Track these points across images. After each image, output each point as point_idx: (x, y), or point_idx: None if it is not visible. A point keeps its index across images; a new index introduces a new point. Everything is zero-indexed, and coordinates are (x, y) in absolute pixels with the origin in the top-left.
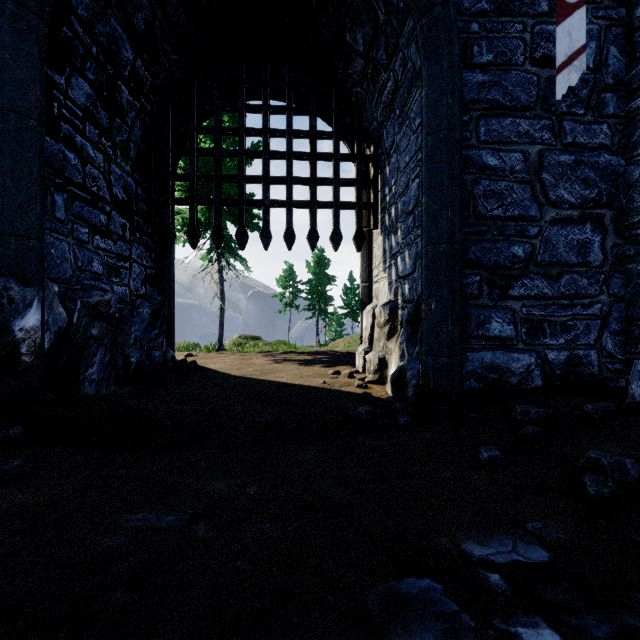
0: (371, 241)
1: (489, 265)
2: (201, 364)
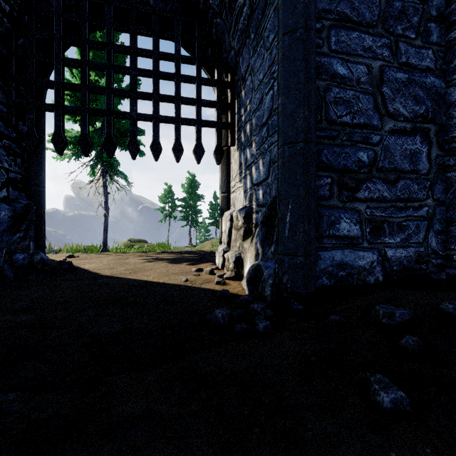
0: (229, 158)
1: (339, 168)
2: (77, 264)
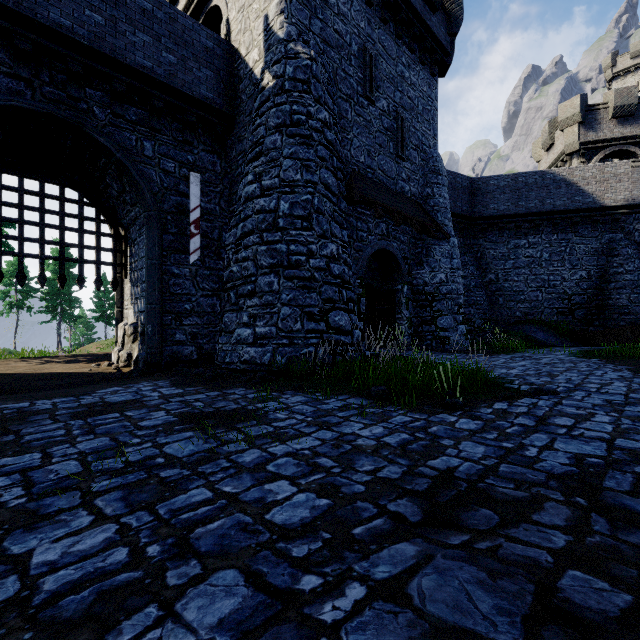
0: (124, 283)
1: (176, 312)
2: None
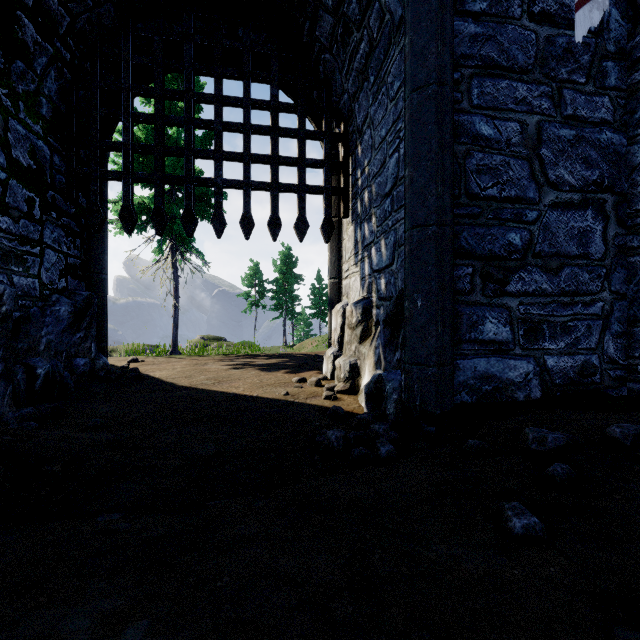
0: (341, 232)
1: (483, 254)
2: (145, 371)
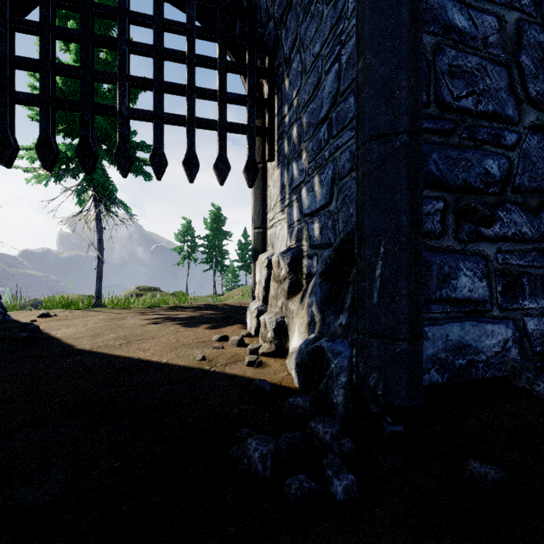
0: (265, 180)
1: (456, 185)
2: (48, 329)
